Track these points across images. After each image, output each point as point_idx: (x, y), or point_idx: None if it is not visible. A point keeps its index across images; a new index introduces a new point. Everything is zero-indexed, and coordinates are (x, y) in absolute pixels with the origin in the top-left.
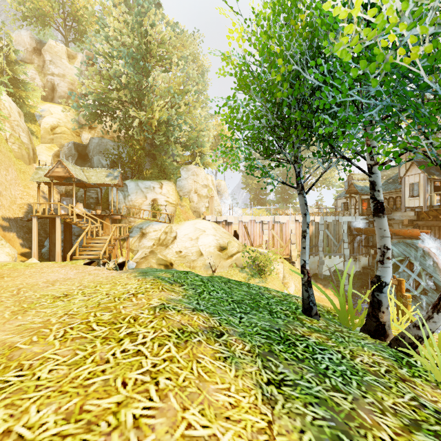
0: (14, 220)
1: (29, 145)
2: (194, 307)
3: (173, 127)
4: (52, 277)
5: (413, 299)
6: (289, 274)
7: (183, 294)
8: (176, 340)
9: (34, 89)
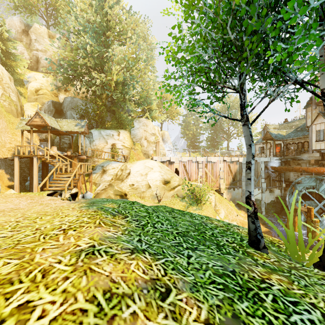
0: (3, 159)
1: (17, 103)
2: (134, 247)
3: (128, 87)
4: (1, 207)
5: (320, 223)
6: (219, 203)
7: (124, 229)
8: (95, 318)
9: (22, 60)
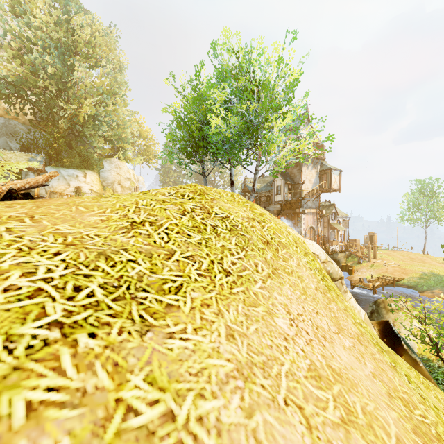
0: None
1: None
2: None
3: (101, 122)
4: None
5: None
6: None
7: None
8: None
9: None
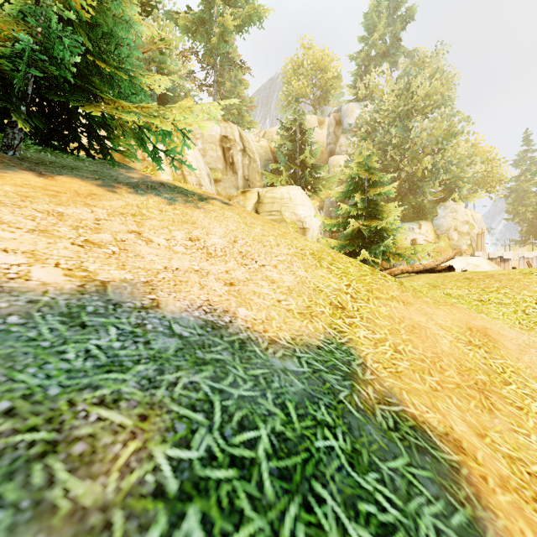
0: None
1: None
2: None
3: (438, 170)
4: None
5: None
6: None
7: None
8: None
9: None
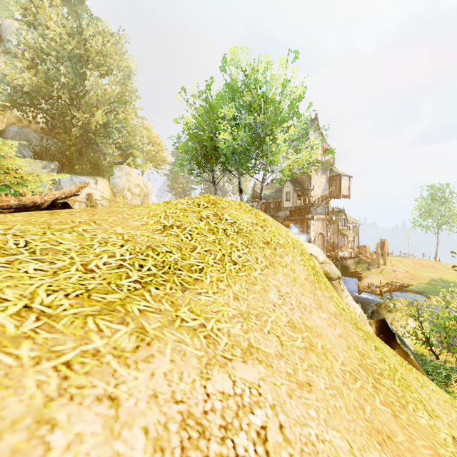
0: None
1: None
2: None
3: (112, 130)
4: None
5: None
6: None
7: None
8: None
9: None
